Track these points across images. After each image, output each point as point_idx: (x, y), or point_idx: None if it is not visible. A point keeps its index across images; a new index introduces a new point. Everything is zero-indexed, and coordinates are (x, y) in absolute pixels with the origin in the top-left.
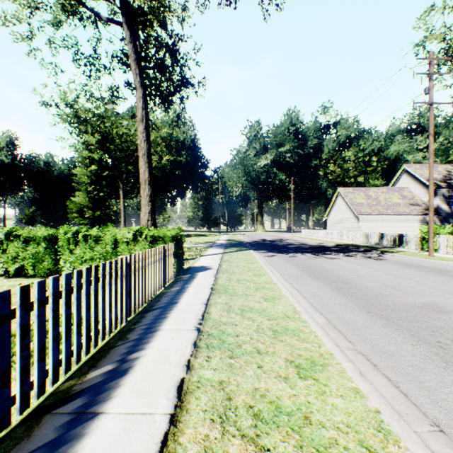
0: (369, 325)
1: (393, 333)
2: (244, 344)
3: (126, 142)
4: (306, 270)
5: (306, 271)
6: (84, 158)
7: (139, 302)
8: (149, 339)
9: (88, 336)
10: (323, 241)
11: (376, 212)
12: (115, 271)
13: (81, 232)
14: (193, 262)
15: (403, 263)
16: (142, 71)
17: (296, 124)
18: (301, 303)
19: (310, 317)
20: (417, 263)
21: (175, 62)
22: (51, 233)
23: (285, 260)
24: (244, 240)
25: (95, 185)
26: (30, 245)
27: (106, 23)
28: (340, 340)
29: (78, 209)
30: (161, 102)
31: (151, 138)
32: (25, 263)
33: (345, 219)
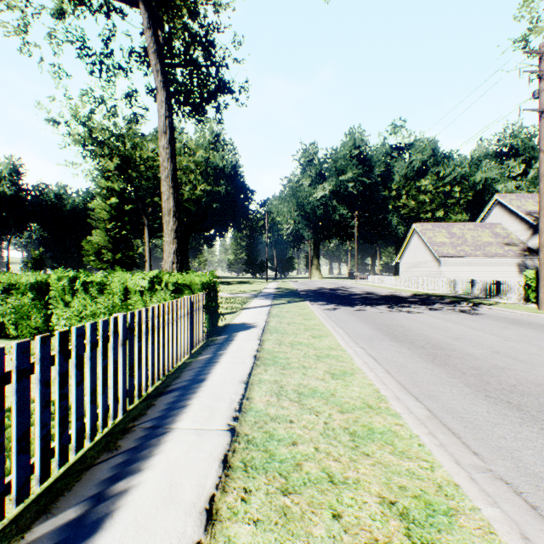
0: (497, 422)
1: (539, 437)
2: (306, 461)
3: (152, 168)
4: (381, 329)
5: (382, 330)
6: (103, 189)
7: (148, 380)
8: (152, 449)
9: (44, 451)
10: (396, 290)
11: (462, 254)
12: (103, 338)
13: (80, 278)
14: (232, 317)
15: (509, 319)
16: (165, 68)
17: (361, 146)
18: (383, 380)
19: (404, 407)
20: (528, 320)
21: (208, 58)
22: (40, 279)
23: (352, 314)
24: (297, 288)
25: (115, 222)
26: (12, 296)
27: (124, 16)
28: (459, 450)
29: (96, 251)
30: (192, 111)
31: (183, 164)
32: (5, 320)
33: (422, 263)
